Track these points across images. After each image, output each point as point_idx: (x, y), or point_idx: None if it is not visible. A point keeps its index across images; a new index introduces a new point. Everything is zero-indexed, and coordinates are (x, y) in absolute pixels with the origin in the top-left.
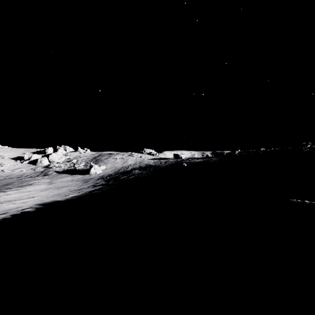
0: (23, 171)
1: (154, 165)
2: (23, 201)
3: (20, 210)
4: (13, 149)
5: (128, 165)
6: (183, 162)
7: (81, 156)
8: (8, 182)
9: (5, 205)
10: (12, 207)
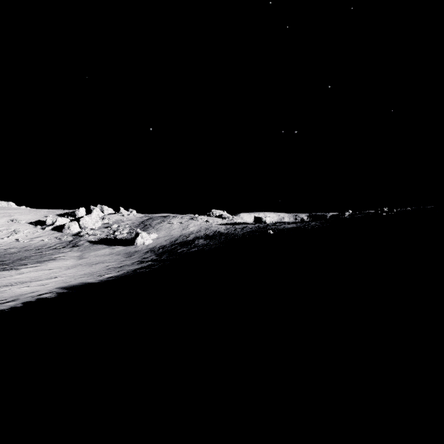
0: (44, 241)
1: (226, 233)
2: (41, 283)
3: (35, 296)
4: (32, 211)
5: (189, 233)
6: (268, 229)
7: (124, 220)
8: (23, 256)
9: (15, 289)
10: (25, 291)
